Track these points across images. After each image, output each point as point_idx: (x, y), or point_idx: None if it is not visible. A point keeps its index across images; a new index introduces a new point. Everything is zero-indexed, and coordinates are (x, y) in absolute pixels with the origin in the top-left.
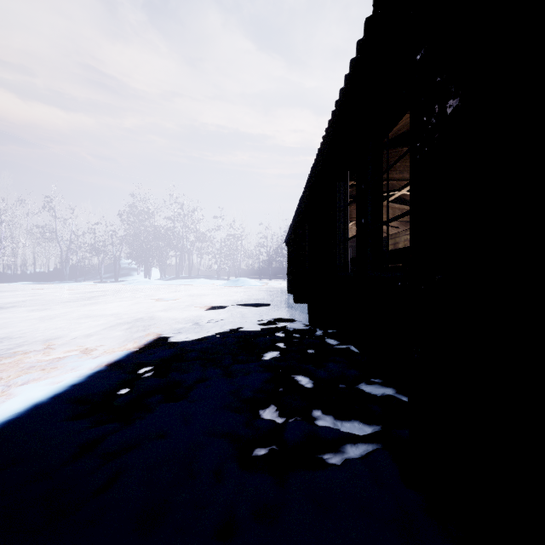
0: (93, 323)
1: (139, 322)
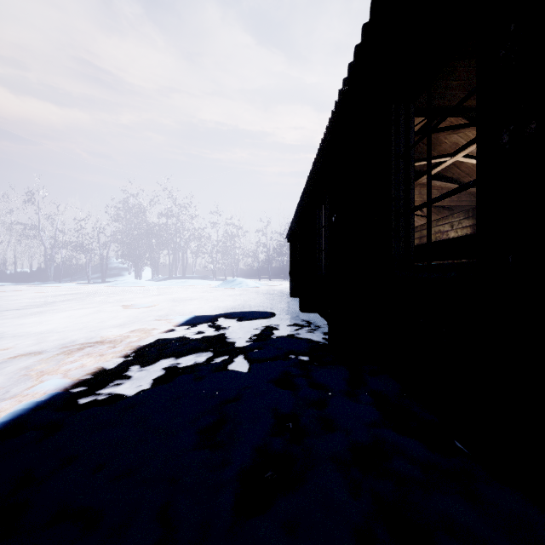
0: None
1: (63, 349)
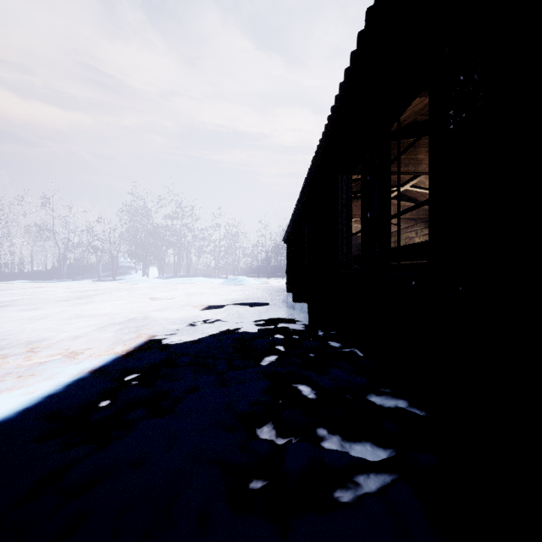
0: (83, 323)
1: (131, 322)
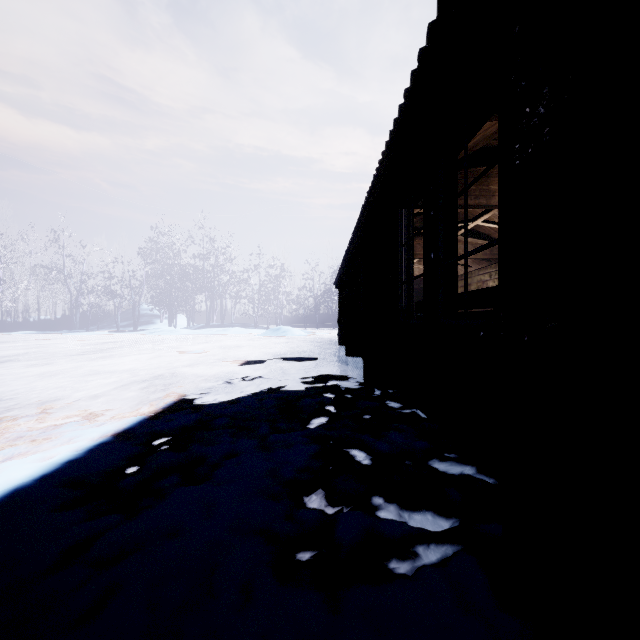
0: (102, 381)
1: (158, 380)
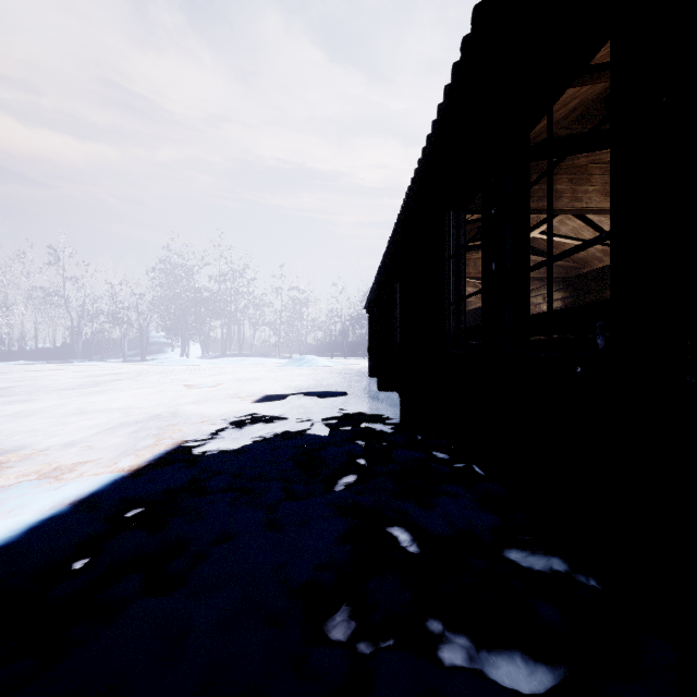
0: (86, 422)
1: (154, 421)
